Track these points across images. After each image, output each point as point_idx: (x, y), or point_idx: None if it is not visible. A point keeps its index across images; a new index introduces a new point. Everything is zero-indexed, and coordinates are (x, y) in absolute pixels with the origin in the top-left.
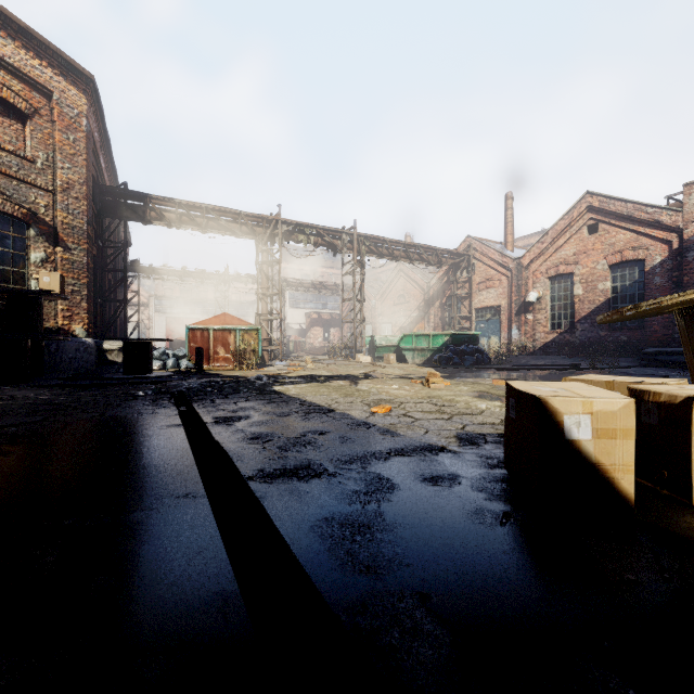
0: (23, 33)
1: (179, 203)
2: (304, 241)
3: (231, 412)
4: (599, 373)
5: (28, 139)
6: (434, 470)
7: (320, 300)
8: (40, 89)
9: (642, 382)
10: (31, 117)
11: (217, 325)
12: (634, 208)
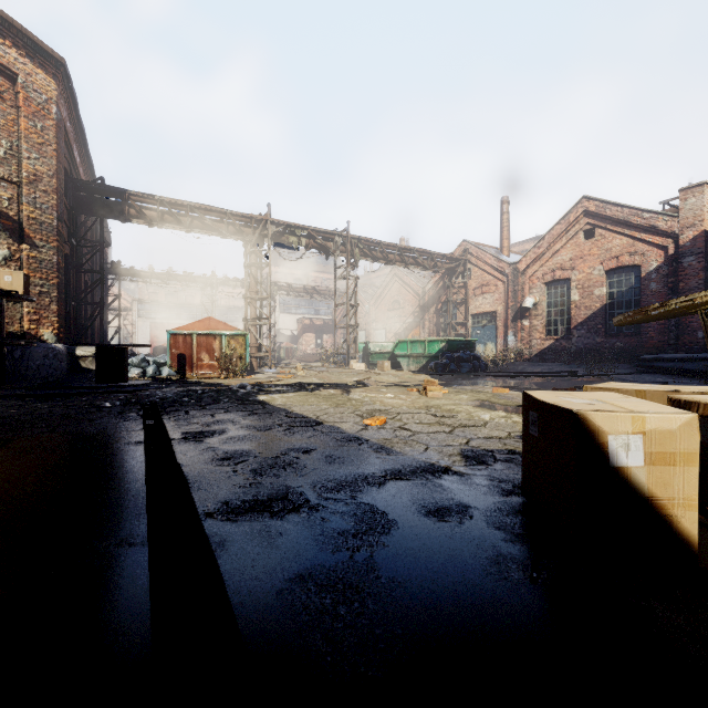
0: None
1: (161, 200)
2: (295, 243)
3: (205, 426)
4: (597, 380)
5: None
6: (438, 498)
7: (312, 306)
8: (3, 71)
9: (681, 391)
10: None
11: (201, 330)
12: (631, 213)
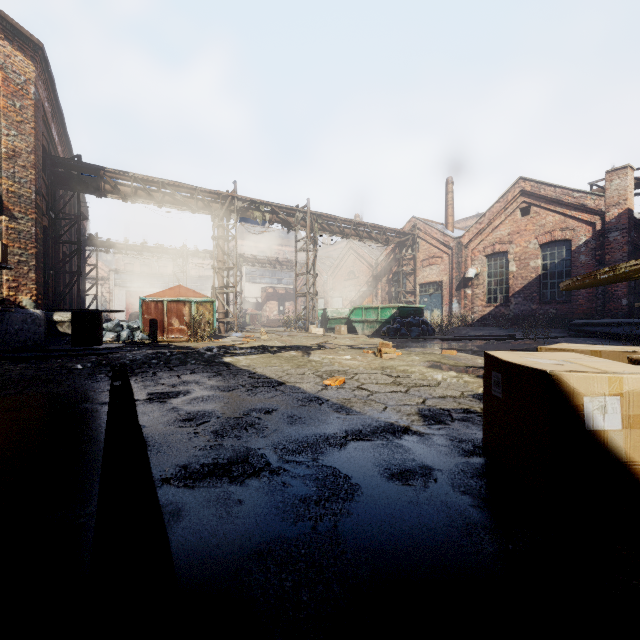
0: None
1: (134, 177)
2: (259, 217)
3: (171, 387)
4: (534, 343)
5: None
6: (400, 460)
7: (275, 276)
8: None
9: (637, 351)
10: None
11: (171, 297)
12: (562, 193)
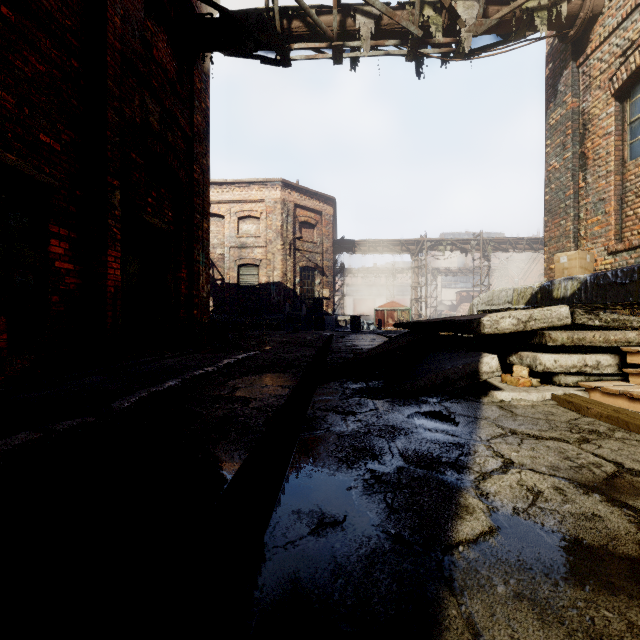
0: (315, 194)
1: (368, 241)
2: (442, 250)
3: (393, 335)
4: None
5: (315, 235)
6: None
7: (469, 281)
8: (319, 213)
9: None
10: (316, 225)
11: (388, 308)
12: None
